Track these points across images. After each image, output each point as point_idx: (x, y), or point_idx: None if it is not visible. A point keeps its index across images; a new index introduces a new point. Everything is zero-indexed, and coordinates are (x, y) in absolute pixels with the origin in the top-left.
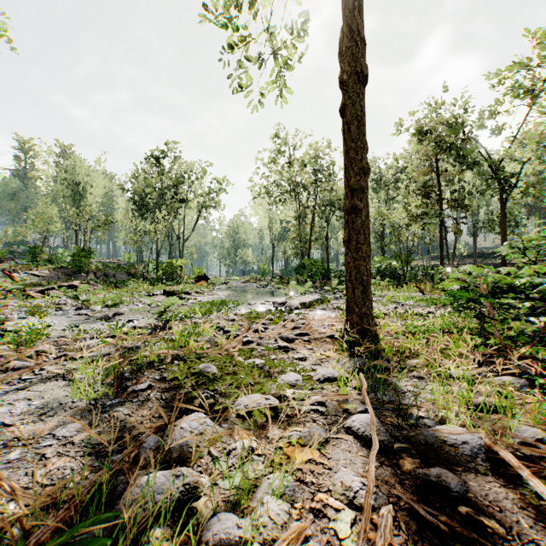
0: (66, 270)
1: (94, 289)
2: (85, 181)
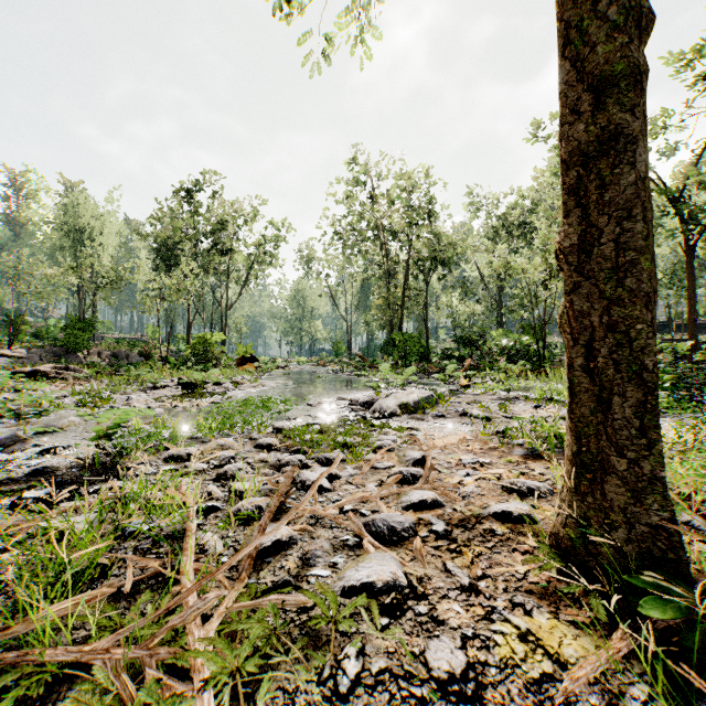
0: (55, 349)
1: (75, 377)
2: (92, 226)
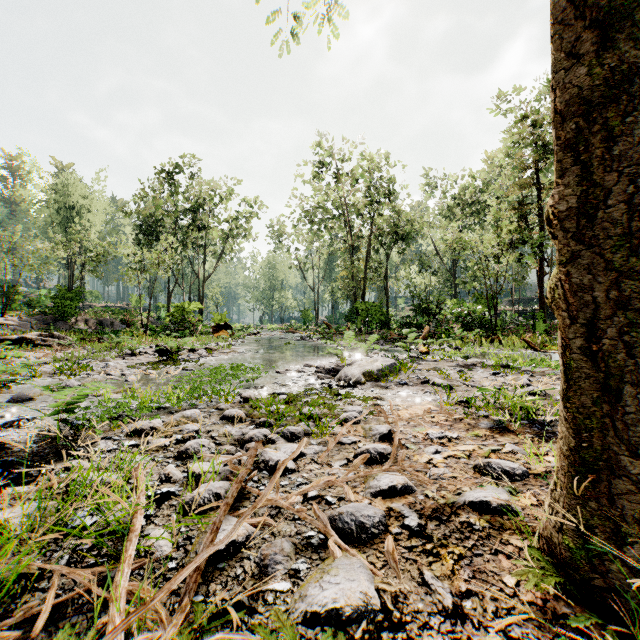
0: (45, 317)
1: (60, 344)
2: (81, 204)
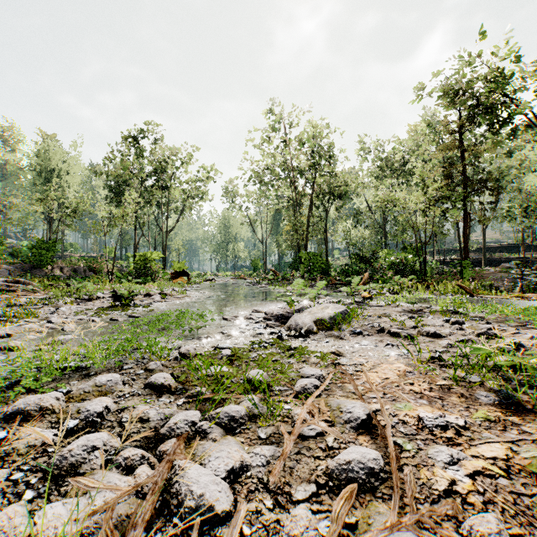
0: (23, 265)
1: (25, 289)
2: (60, 167)
